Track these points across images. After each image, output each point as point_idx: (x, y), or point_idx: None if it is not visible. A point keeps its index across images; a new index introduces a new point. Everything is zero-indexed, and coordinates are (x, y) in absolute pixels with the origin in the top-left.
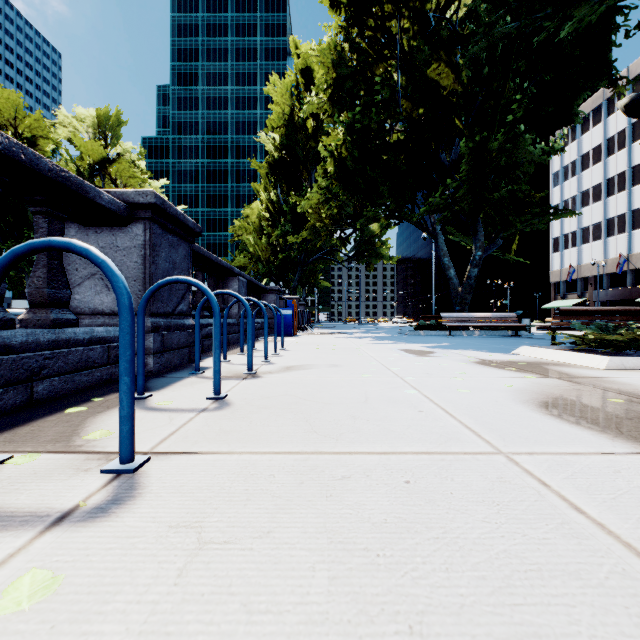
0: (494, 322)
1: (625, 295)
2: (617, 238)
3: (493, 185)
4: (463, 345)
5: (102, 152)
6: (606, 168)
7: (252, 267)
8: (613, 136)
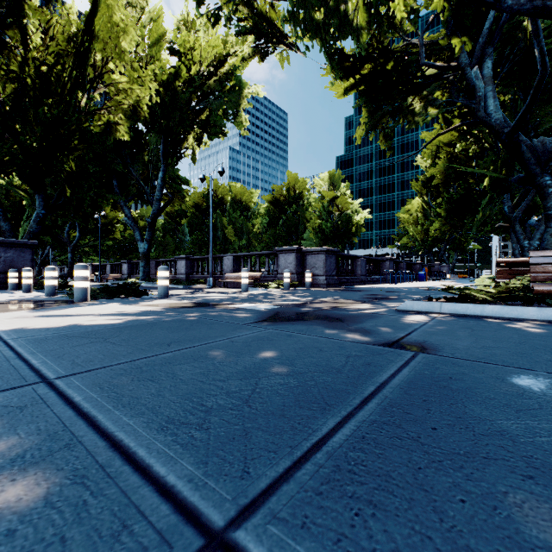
0: None
1: None
2: None
3: None
4: None
5: (333, 195)
6: None
7: (411, 244)
8: None
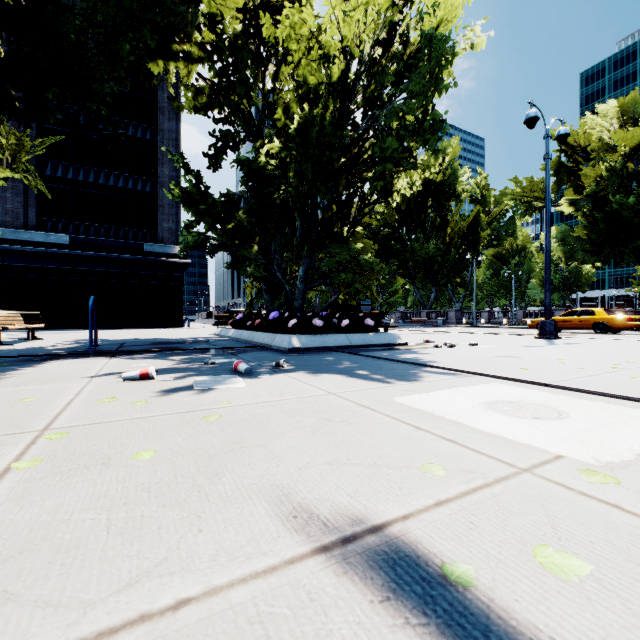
0: None
1: None
2: None
3: None
4: None
5: None
6: None
7: None
8: None
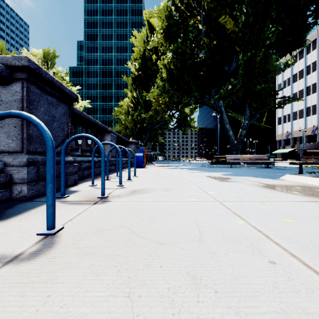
0: (255, 160)
1: (316, 146)
2: (311, 117)
3: (257, 82)
4: (243, 173)
5: None
6: (306, 81)
7: (124, 132)
8: (309, 65)
